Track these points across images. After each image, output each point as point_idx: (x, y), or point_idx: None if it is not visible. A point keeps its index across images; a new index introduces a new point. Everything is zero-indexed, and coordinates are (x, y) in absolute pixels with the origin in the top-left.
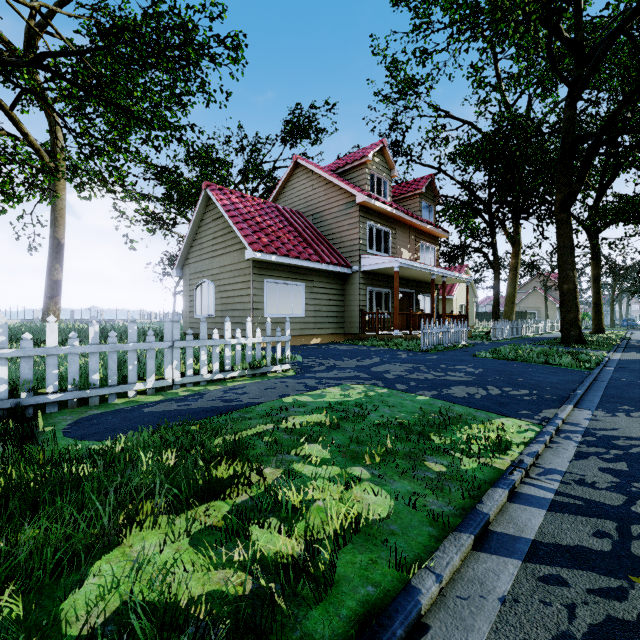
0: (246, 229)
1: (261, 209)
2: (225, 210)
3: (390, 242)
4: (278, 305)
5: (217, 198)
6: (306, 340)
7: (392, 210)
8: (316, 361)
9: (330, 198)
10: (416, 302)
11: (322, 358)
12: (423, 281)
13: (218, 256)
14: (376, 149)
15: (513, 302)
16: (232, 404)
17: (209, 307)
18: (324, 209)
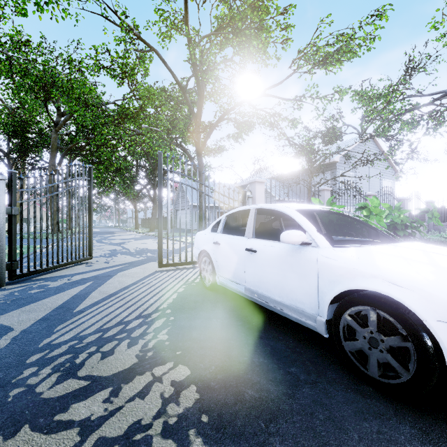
0: None
1: None
2: None
3: None
4: None
5: None
6: None
7: None
8: None
9: None
10: None
11: None
12: None
13: None
14: None
15: None
16: None
17: None
18: None
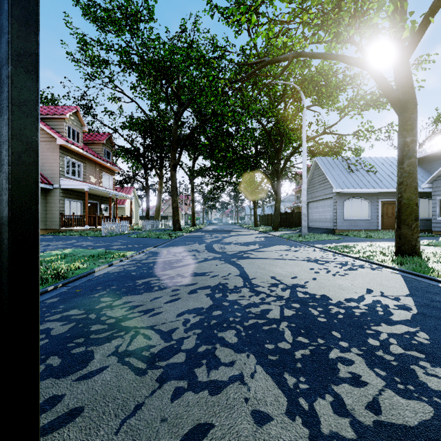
0: None
1: None
2: None
3: (82, 171)
4: None
5: None
6: None
7: (84, 152)
8: None
9: None
10: (100, 209)
11: None
12: (105, 196)
13: None
14: (72, 112)
15: (159, 210)
16: None
17: None
18: None
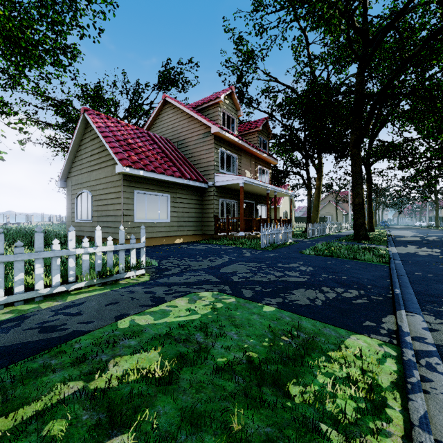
0: (117, 147)
1: (134, 133)
2: (99, 131)
3: (237, 165)
4: (146, 212)
5: (93, 121)
6: (171, 240)
7: (238, 140)
8: (173, 262)
9: (191, 129)
10: (255, 210)
11: (179, 259)
12: (260, 195)
13: (95, 170)
14: (226, 93)
15: (318, 210)
16: (49, 337)
17: (88, 213)
18: (187, 137)
